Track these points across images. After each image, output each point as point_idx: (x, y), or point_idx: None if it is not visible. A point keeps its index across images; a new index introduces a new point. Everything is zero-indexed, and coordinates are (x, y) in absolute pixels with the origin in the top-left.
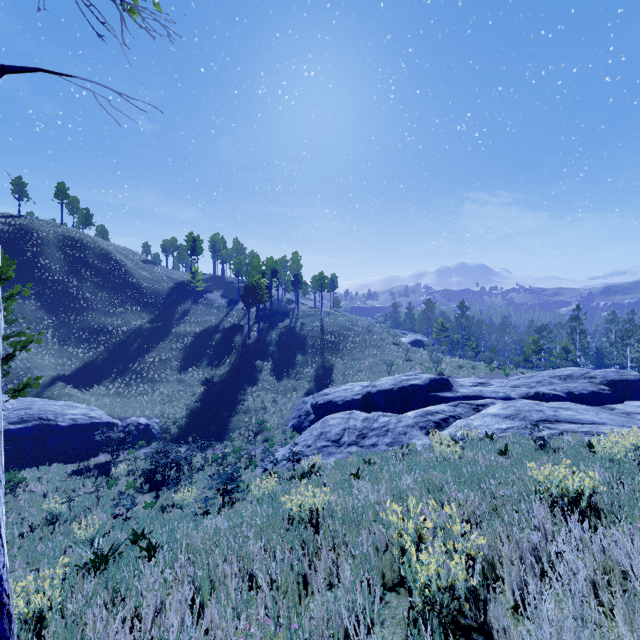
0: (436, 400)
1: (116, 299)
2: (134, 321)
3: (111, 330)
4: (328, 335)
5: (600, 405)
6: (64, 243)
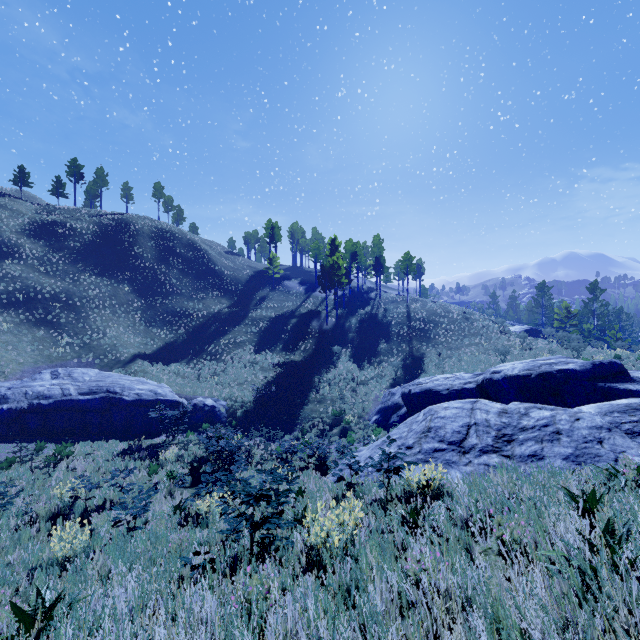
0: (610, 394)
1: (199, 285)
2: (214, 306)
3: (192, 314)
4: (416, 322)
5: None
6: (156, 234)
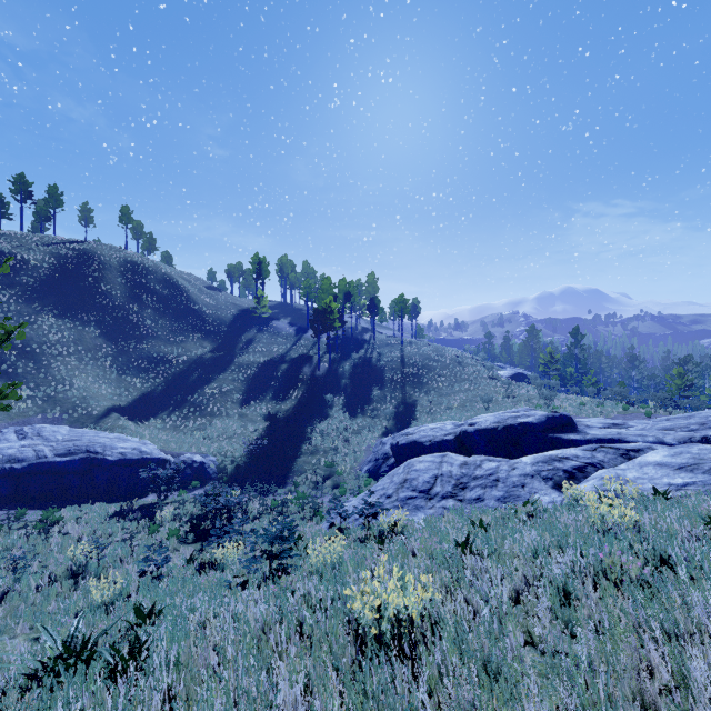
0: (557, 443)
1: (177, 326)
2: (195, 350)
3: (171, 359)
4: (410, 367)
5: None
6: (126, 268)
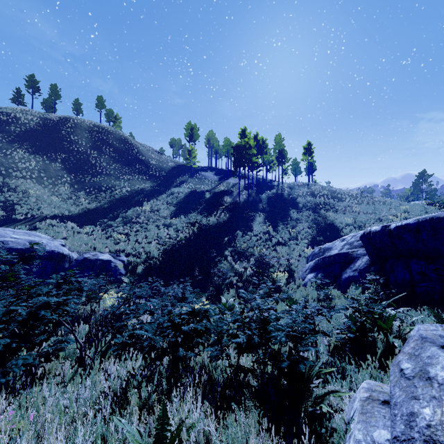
0: None
1: (127, 170)
2: (138, 185)
3: (117, 189)
4: (320, 198)
5: None
6: (93, 129)
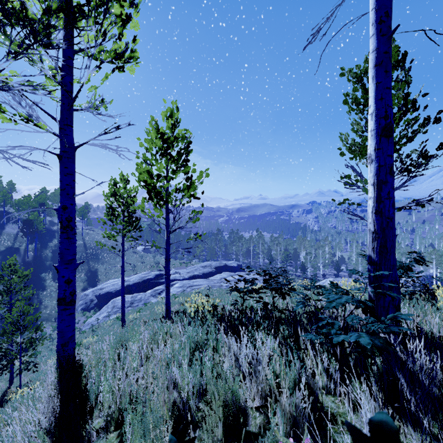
0: (158, 283)
1: None
2: None
3: None
4: (90, 250)
5: (212, 276)
6: None
